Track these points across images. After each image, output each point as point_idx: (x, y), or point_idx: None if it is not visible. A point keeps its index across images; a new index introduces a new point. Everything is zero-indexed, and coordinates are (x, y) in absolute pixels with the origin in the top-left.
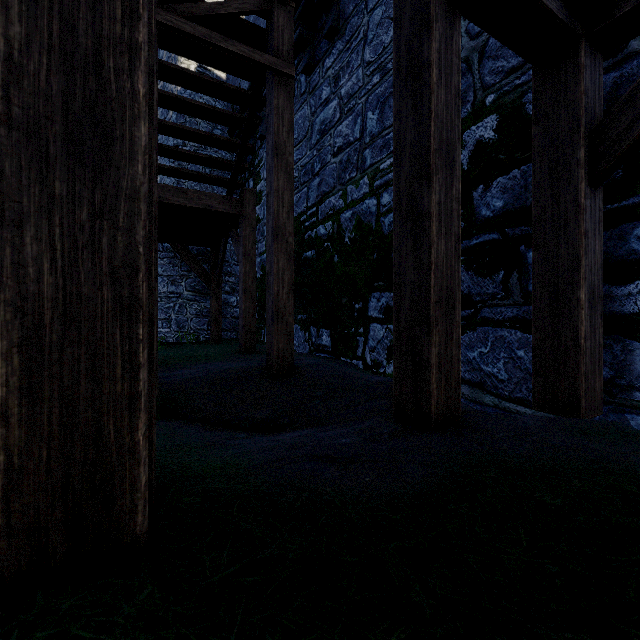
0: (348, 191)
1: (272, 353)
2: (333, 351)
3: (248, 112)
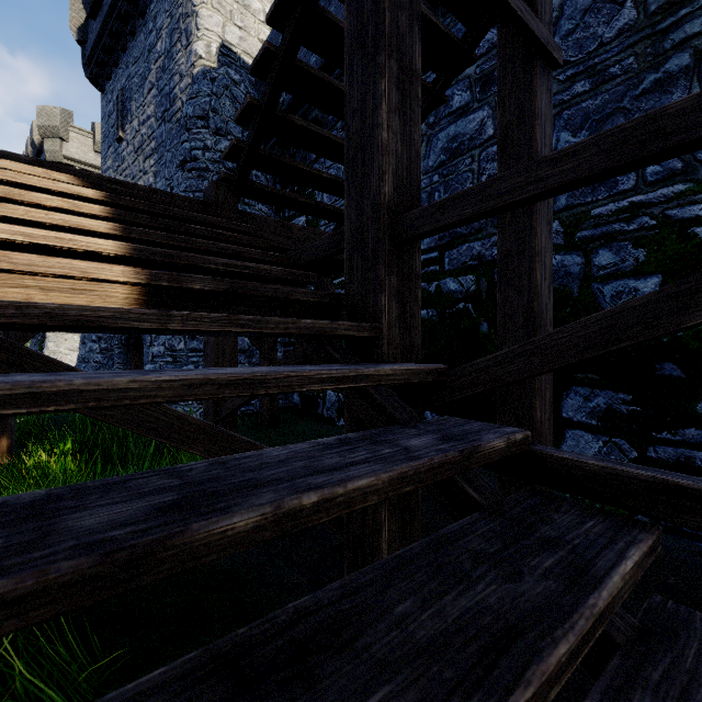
0: None
1: None
2: None
3: None
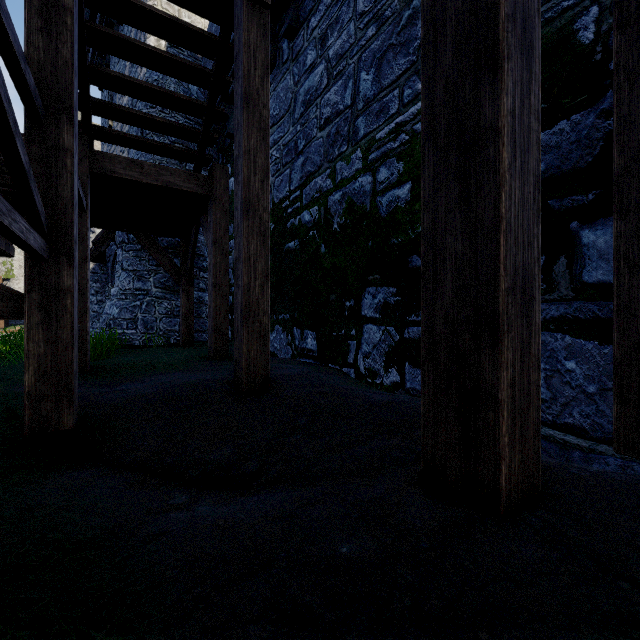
0: (337, 169)
1: (241, 363)
2: (319, 356)
3: (215, 64)
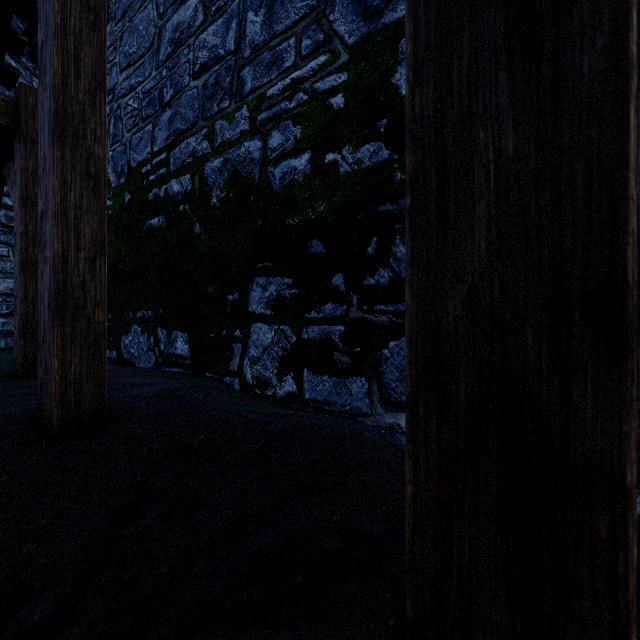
0: (217, 128)
1: (49, 388)
2: (193, 364)
3: None
